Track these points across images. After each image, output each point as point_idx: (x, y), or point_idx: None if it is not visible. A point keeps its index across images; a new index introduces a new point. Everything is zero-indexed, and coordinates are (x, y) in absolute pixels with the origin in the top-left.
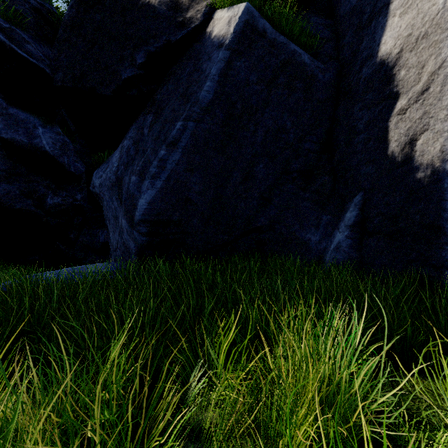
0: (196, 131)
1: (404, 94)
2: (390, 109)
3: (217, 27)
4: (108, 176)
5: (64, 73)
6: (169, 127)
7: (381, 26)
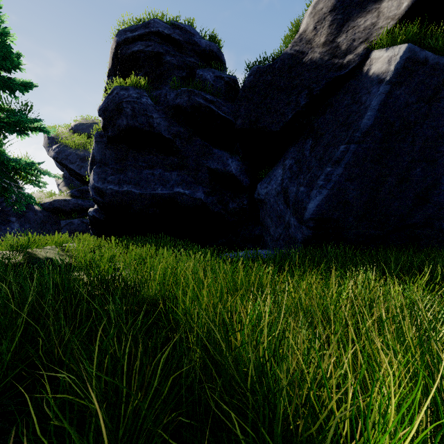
0: (357, 150)
1: None
2: None
3: (375, 66)
4: (274, 187)
5: (243, 119)
6: (332, 150)
7: None
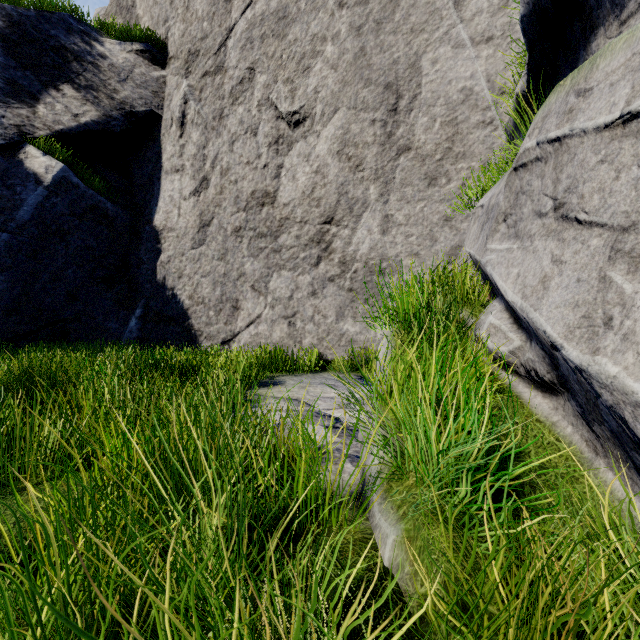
0: (11, 241)
1: (164, 253)
2: (158, 257)
3: (32, 162)
4: None
5: None
6: None
7: (155, 210)
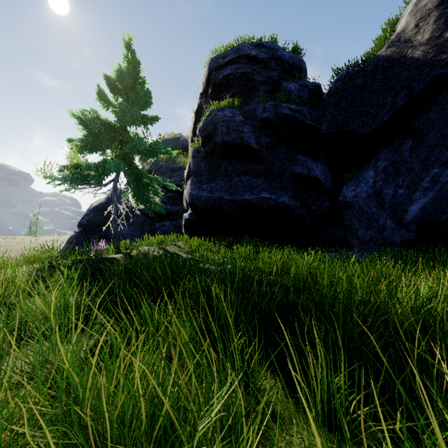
0: None
1: None
2: None
3: None
4: (364, 190)
5: (328, 124)
6: (440, 150)
7: None
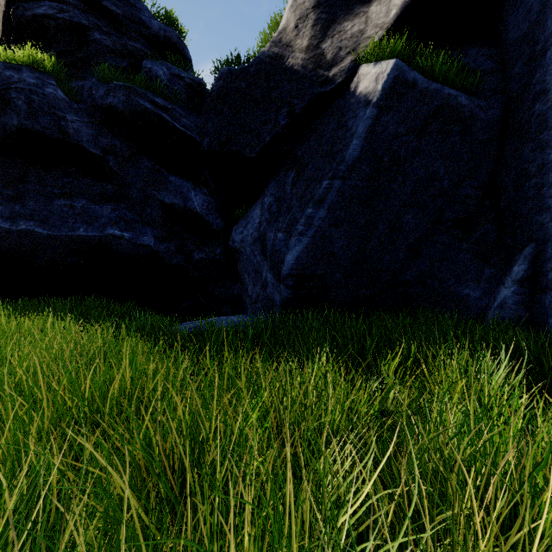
0: (342, 188)
1: None
2: None
3: (363, 83)
4: (250, 232)
5: (211, 138)
6: (315, 186)
7: None
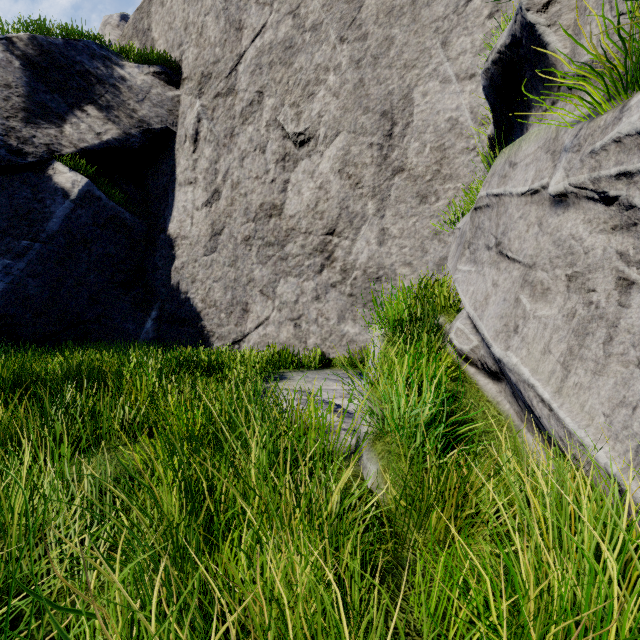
0: (42, 250)
1: (178, 259)
2: (172, 263)
3: (59, 177)
4: None
5: None
6: (12, 241)
7: (170, 219)
